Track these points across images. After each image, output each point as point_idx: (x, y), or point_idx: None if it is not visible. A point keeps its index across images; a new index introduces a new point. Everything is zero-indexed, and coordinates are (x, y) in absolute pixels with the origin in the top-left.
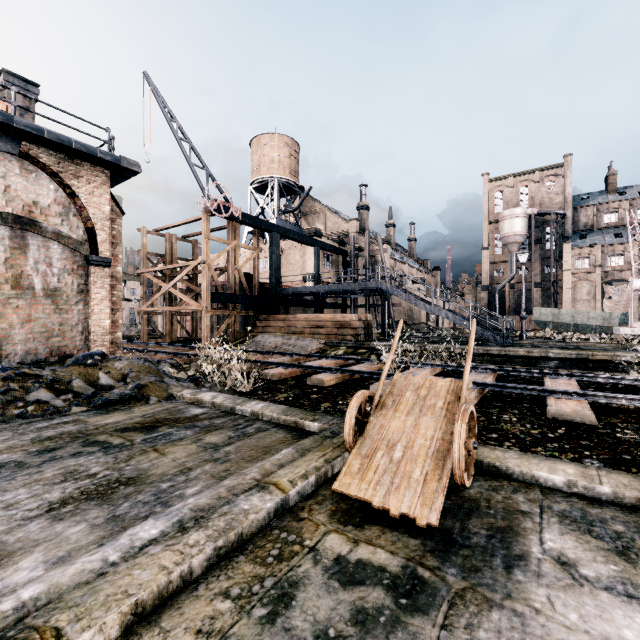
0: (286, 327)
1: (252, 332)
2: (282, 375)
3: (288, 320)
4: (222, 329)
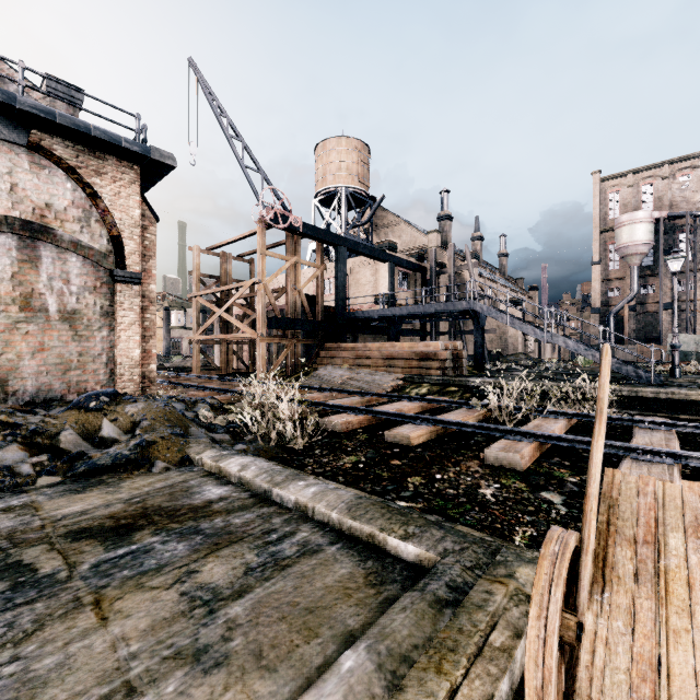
0: (355, 358)
1: (315, 364)
2: (349, 425)
3: (357, 350)
4: (280, 360)
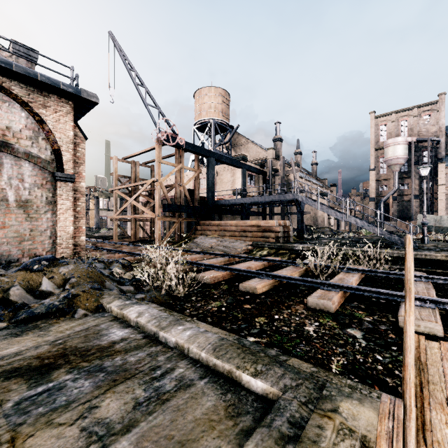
0: (220, 231)
1: (193, 234)
2: (215, 279)
3: (221, 225)
4: (170, 232)
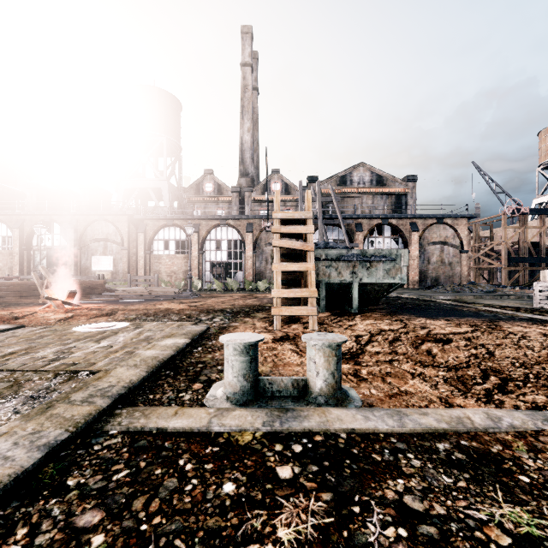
0: None
1: (538, 280)
2: None
3: None
4: (515, 278)
